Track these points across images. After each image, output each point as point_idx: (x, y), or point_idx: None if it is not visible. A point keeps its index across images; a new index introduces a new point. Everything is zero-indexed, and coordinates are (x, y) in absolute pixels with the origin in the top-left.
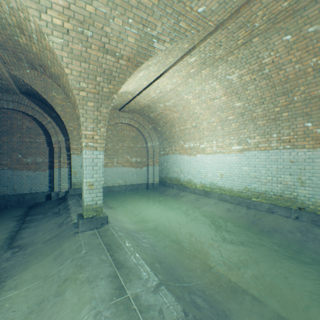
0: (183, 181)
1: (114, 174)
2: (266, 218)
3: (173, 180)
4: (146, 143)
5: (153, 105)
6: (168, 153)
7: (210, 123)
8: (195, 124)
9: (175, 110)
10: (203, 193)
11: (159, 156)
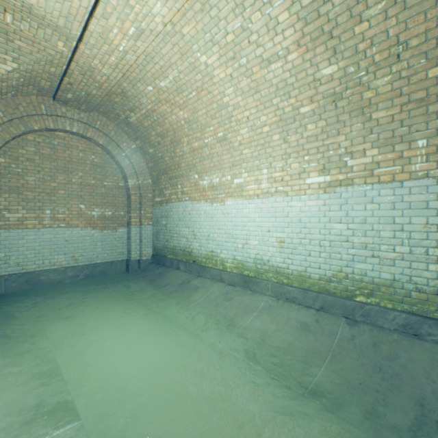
0: (198, 256)
1: (45, 243)
2: (411, 354)
3: (178, 252)
4: (126, 180)
5: (132, 88)
6: (170, 200)
7: (256, 128)
8: (224, 134)
9: (180, 102)
10: (241, 282)
11: (153, 206)
